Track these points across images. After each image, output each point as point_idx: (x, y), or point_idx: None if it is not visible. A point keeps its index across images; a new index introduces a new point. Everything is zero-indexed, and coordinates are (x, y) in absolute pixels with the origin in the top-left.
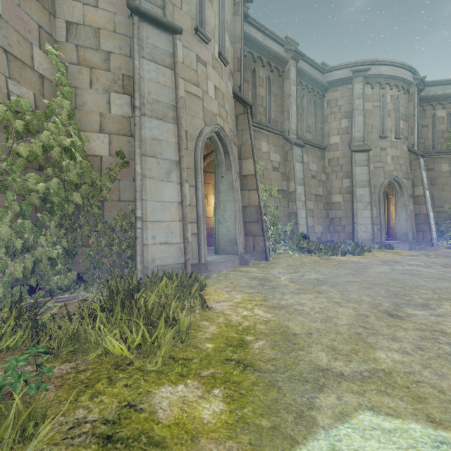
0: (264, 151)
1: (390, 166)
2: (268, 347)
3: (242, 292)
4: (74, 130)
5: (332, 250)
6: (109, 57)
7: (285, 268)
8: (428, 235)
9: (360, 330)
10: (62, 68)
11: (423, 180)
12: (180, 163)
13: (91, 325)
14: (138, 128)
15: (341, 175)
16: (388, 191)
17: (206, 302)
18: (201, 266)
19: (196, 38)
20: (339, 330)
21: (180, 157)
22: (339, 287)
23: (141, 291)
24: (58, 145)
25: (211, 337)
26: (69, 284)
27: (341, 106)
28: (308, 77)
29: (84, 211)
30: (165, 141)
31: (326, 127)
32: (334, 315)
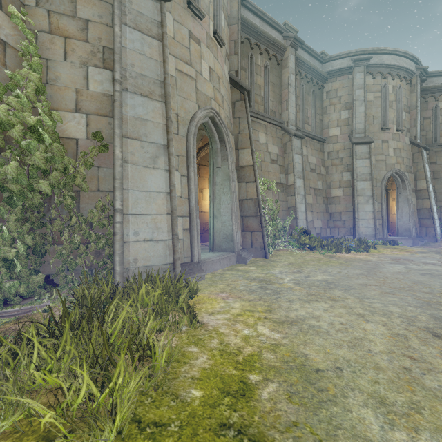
0: (262, 143)
1: (392, 159)
2: (283, 396)
3: (241, 299)
4: (43, 107)
5: (336, 247)
6: (87, 26)
7: (287, 266)
8: (432, 230)
9: (407, 362)
10: (30, 36)
11: (427, 173)
12: (169, 148)
13: (26, 361)
14: (118, 105)
15: (341, 169)
16: (387, 185)
17: (195, 316)
18: (194, 266)
19: (188, 12)
20: (378, 363)
21: (169, 140)
22: (354, 291)
23: (114, 301)
24: (21, 123)
25: (200, 375)
26: (32, 289)
27: (341, 97)
28: (307, 67)
29: (55, 203)
30: (151, 122)
31: (325, 119)
32: (362, 335)
